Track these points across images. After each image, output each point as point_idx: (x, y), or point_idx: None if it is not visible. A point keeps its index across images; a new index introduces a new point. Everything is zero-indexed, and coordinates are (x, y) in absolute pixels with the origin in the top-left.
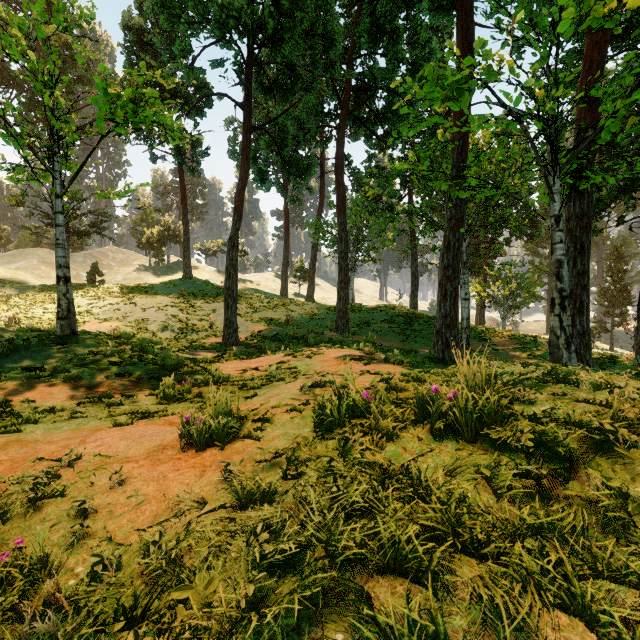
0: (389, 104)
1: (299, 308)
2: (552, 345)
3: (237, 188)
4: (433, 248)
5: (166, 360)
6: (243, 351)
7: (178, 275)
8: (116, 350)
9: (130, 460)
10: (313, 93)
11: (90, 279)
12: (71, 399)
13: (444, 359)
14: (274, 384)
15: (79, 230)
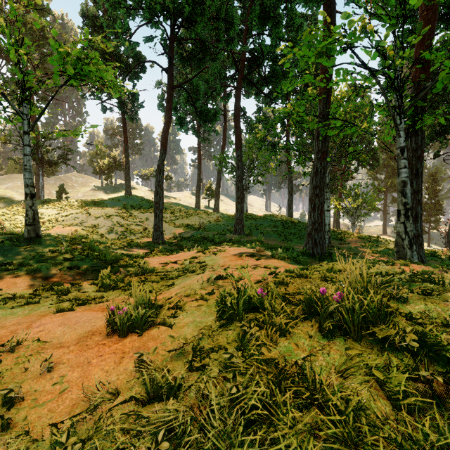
0: (273, 70)
1: (208, 217)
2: (398, 245)
3: (163, 130)
4: (304, 174)
5: (107, 256)
6: (167, 248)
7: (122, 193)
8: (69, 249)
9: (62, 346)
10: (218, 62)
11: (58, 196)
12: (30, 288)
13: (313, 254)
14: (188, 275)
15: (50, 161)
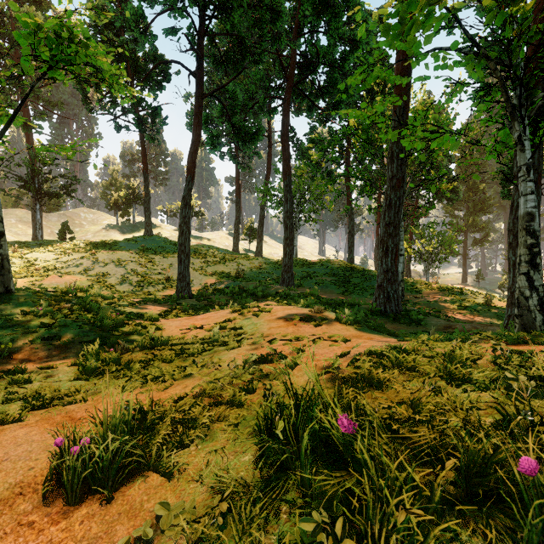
0: (330, 78)
1: (249, 262)
2: (522, 306)
3: (190, 150)
4: (369, 209)
5: (103, 320)
6: (194, 304)
7: (142, 233)
8: (50, 309)
9: None
10: (261, 64)
11: (61, 236)
12: None
13: (386, 312)
14: (216, 350)
15: (50, 192)
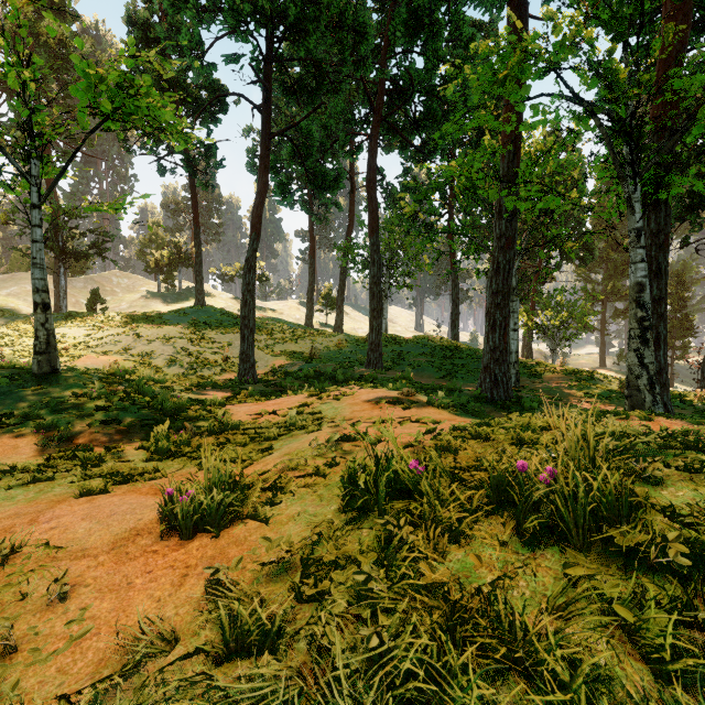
0: (427, 110)
1: (326, 340)
2: (631, 386)
3: (254, 202)
4: (477, 272)
5: (164, 403)
6: (261, 390)
7: (190, 303)
8: (104, 391)
9: (87, 554)
10: (342, 95)
11: (90, 307)
12: (40, 455)
13: (493, 399)
14: (294, 434)
15: (77, 251)
